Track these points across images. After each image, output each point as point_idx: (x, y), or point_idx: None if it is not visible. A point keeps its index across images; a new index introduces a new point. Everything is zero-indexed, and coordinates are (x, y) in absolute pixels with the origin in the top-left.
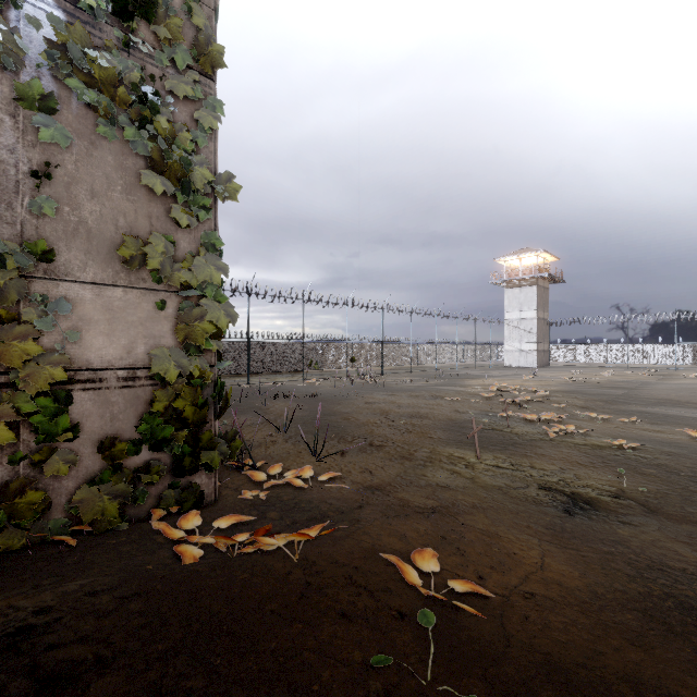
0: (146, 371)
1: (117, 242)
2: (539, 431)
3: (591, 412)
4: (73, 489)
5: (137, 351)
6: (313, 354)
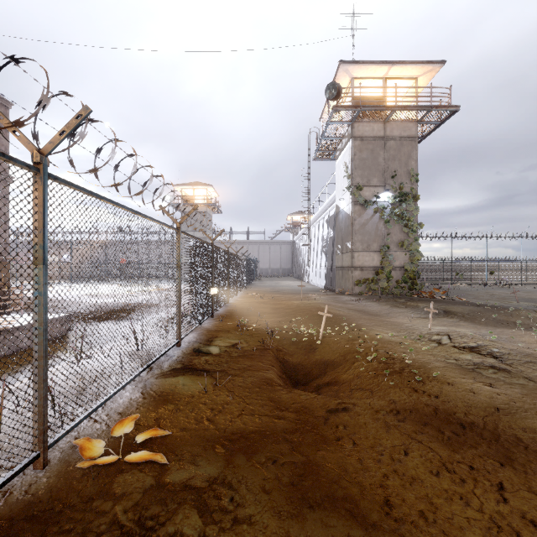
0: (403, 268)
1: (398, 243)
2: None
3: None
4: (391, 288)
5: (401, 263)
6: (461, 270)
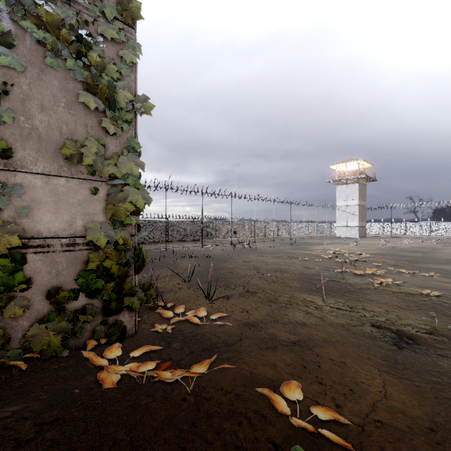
0: (83, 239)
1: (61, 144)
2: (366, 282)
3: (400, 268)
4: (27, 326)
5: (76, 224)
6: (209, 229)
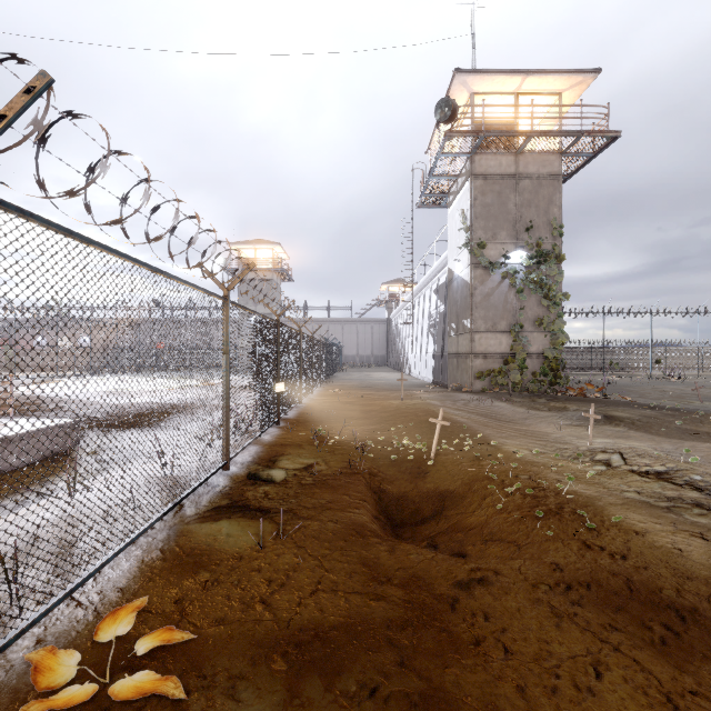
0: (542, 355)
1: (535, 320)
2: None
3: None
4: (526, 383)
5: (540, 349)
6: (616, 357)
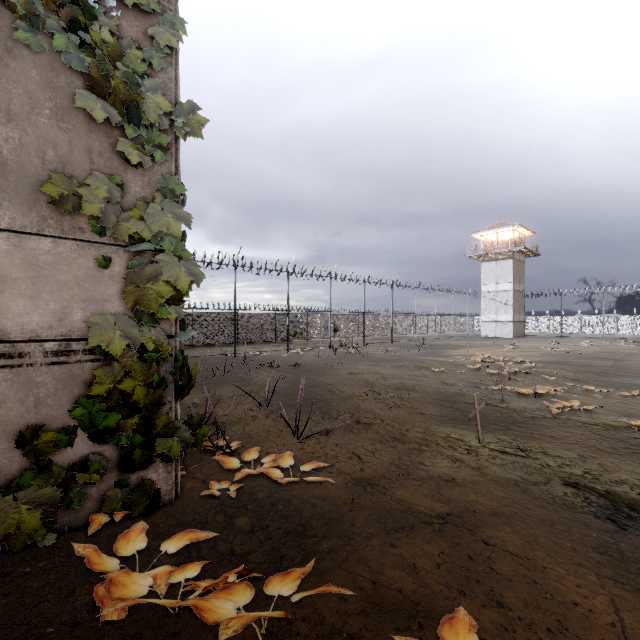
0: (84, 344)
1: (43, 180)
2: (538, 407)
3: (585, 384)
4: None
5: (72, 318)
6: (297, 325)
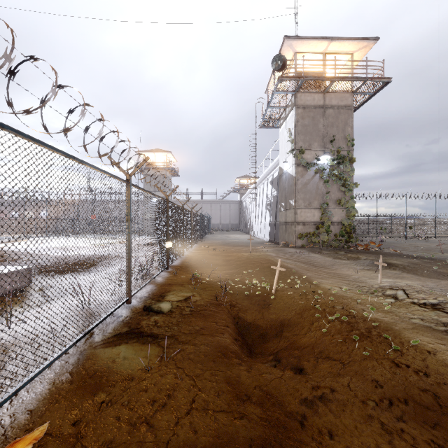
0: (340, 223)
1: (336, 200)
2: None
3: None
4: (330, 241)
5: (339, 219)
6: (383, 225)
